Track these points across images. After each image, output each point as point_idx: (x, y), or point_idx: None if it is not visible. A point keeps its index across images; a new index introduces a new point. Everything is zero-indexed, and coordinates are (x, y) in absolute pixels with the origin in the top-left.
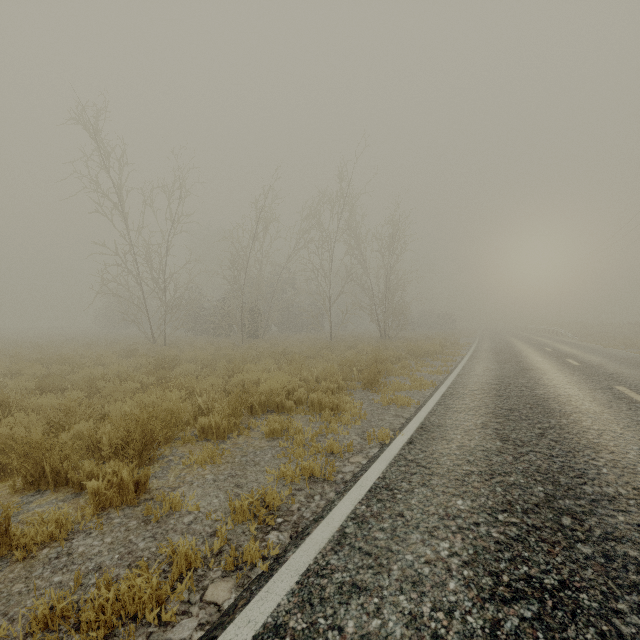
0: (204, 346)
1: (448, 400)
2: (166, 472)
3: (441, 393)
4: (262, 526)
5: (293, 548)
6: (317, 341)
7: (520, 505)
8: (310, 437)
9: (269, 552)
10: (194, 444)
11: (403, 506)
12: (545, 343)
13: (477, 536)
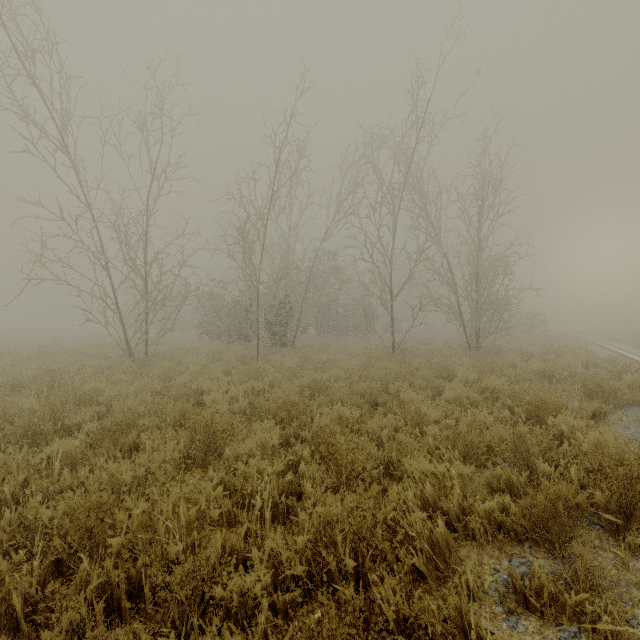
0: (190, 363)
1: None
2: None
3: None
4: None
5: None
6: (372, 353)
7: None
8: None
9: None
10: None
11: None
12: None
13: None
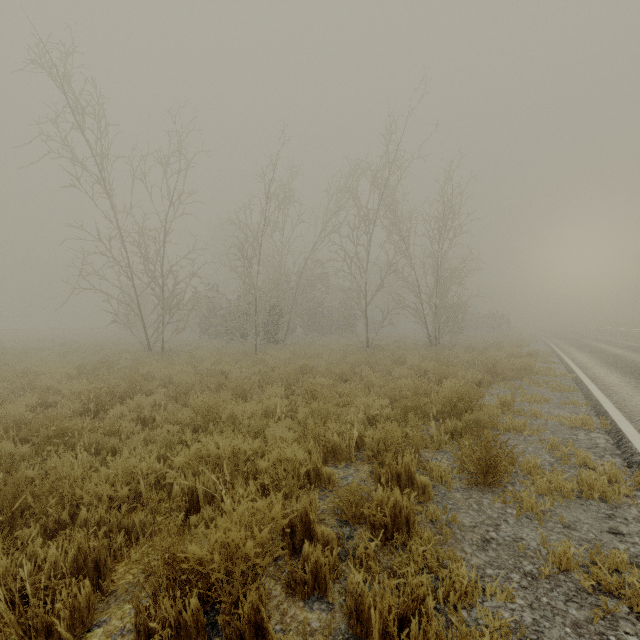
0: (205, 356)
1: None
2: None
3: None
4: None
5: None
6: (350, 348)
7: None
8: None
9: None
10: None
11: None
12: None
13: None
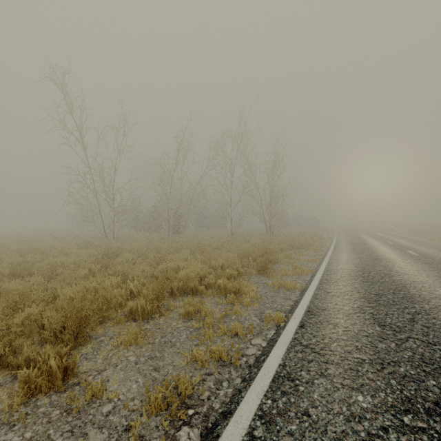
0: (141, 240)
1: (325, 285)
2: (96, 353)
3: (318, 279)
4: (174, 419)
5: None
6: (222, 236)
7: (420, 403)
8: (218, 318)
9: None
10: (123, 325)
11: (307, 401)
12: (386, 238)
13: None
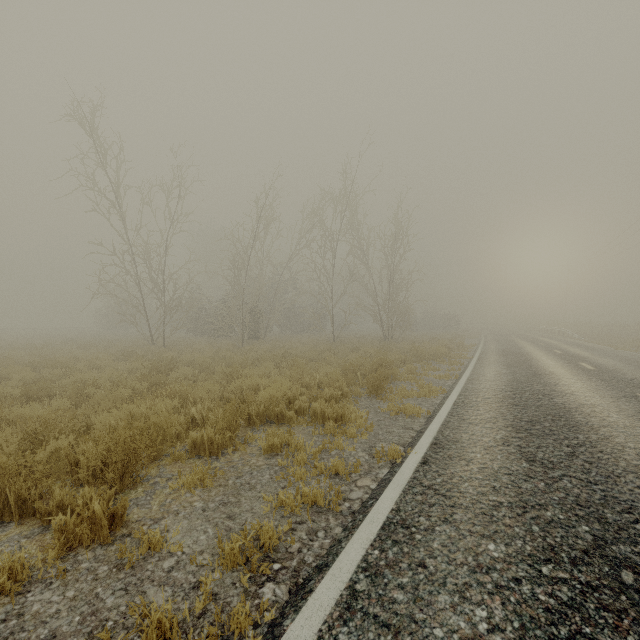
0: (203, 348)
1: (461, 410)
2: (150, 498)
3: (452, 401)
4: (255, 574)
5: (292, 613)
6: (319, 342)
7: (566, 552)
8: (312, 453)
9: (263, 615)
10: (184, 462)
11: (424, 551)
12: (553, 345)
13: (520, 599)
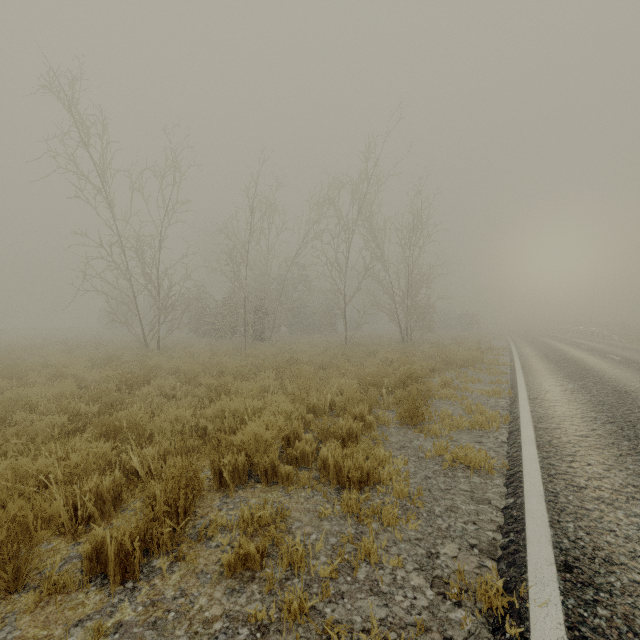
0: (200, 351)
1: (558, 462)
2: None
3: (532, 441)
4: None
5: None
6: (330, 345)
7: None
8: (320, 576)
9: None
10: (59, 607)
11: None
12: (600, 348)
13: None
